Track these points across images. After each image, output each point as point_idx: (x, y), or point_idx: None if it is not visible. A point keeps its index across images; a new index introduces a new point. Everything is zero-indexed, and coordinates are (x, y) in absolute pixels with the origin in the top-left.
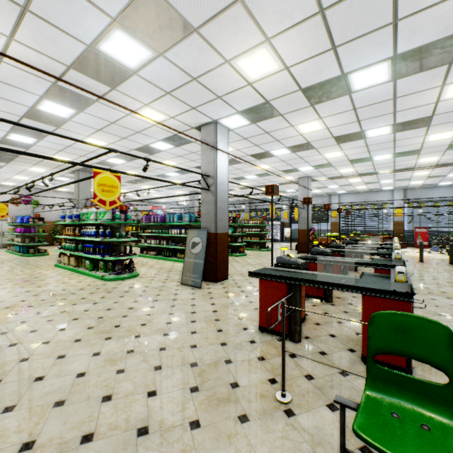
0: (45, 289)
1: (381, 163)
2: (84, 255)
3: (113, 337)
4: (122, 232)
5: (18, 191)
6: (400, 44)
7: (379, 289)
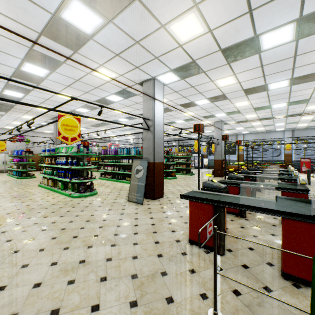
0: (27, 204)
1: (278, 110)
2: (58, 179)
3: (70, 248)
4: (85, 161)
5: (11, 132)
6: (306, 6)
7: (299, 213)
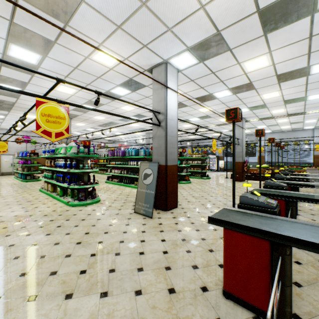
0: (16, 214)
1: (313, 102)
2: (56, 183)
3: (39, 297)
4: (85, 164)
5: (9, 131)
6: None
7: None
